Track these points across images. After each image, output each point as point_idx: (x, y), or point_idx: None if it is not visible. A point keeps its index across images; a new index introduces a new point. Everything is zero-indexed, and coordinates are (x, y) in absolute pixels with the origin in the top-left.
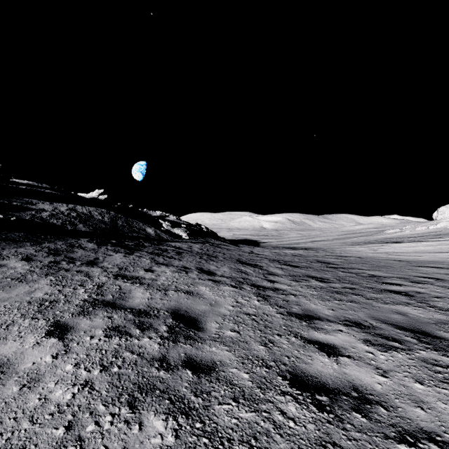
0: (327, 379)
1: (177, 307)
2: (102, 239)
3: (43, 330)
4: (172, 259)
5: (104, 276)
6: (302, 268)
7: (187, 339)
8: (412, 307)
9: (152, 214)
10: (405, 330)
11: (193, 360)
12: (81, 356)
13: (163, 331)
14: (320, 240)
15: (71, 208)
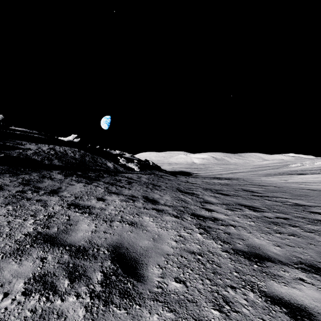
0: None
1: (118, 243)
2: (71, 171)
3: None
4: (123, 189)
5: (59, 205)
6: (232, 196)
7: (123, 298)
8: None
9: (113, 152)
10: None
11: None
12: None
13: (97, 282)
14: (238, 172)
15: (51, 148)
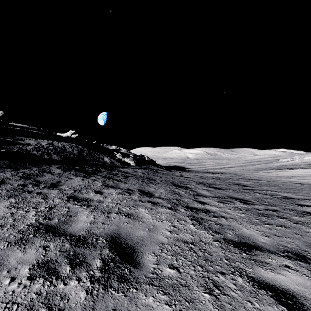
0: None
1: (116, 233)
2: (69, 166)
3: None
4: (119, 182)
5: (59, 197)
6: (224, 190)
7: (120, 282)
8: None
9: (110, 148)
10: None
11: None
12: None
13: (96, 268)
14: (230, 167)
15: (50, 143)
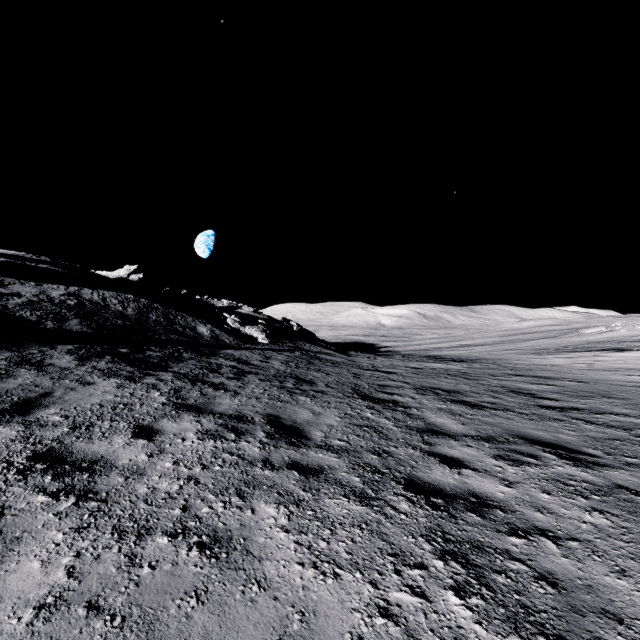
0: None
1: None
2: (103, 346)
3: None
4: (218, 393)
5: (2, 459)
6: (492, 411)
7: None
8: None
9: (216, 304)
10: None
11: None
12: None
13: None
14: (475, 345)
15: (71, 293)
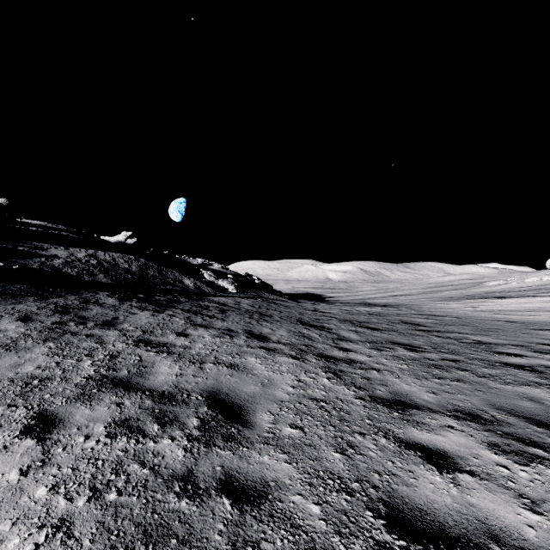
0: (446, 515)
1: (215, 388)
2: (127, 293)
3: (19, 424)
4: (213, 319)
5: (122, 342)
6: (383, 331)
7: (227, 442)
8: (546, 390)
9: (192, 262)
10: (547, 426)
11: (233, 480)
12: (63, 471)
13: (193, 427)
14: (402, 295)
15: (90, 254)
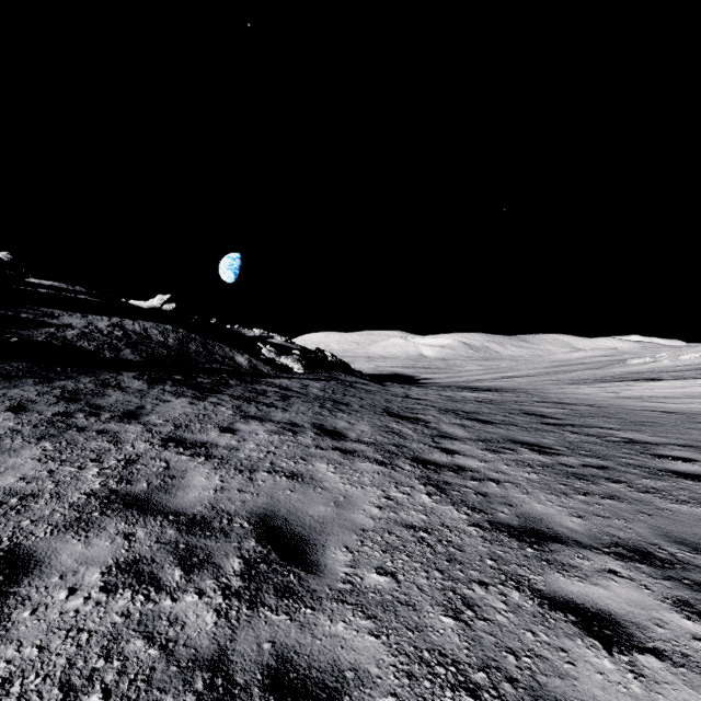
0: None
1: (269, 510)
2: (160, 374)
3: None
4: (271, 409)
5: (145, 440)
6: (498, 425)
7: (282, 598)
8: None
9: (247, 334)
10: None
11: (289, 667)
12: (24, 653)
13: (233, 573)
14: (518, 376)
15: (115, 324)
